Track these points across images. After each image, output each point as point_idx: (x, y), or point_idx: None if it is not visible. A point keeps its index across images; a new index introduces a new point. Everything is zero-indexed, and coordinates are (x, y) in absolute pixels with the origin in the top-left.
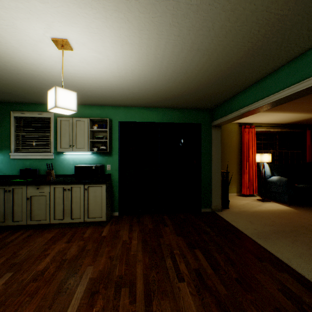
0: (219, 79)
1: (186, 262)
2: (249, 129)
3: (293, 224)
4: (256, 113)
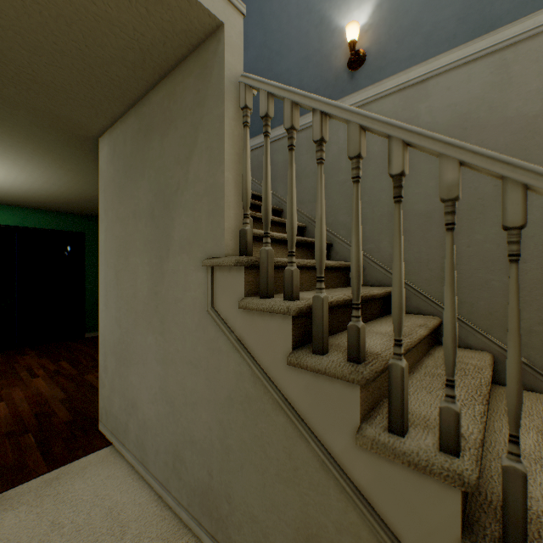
0: (90, 200)
1: (47, 369)
2: None
3: None
4: None
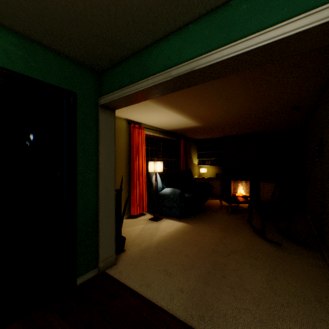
0: None
1: None
2: (139, 130)
3: (204, 250)
4: (193, 85)
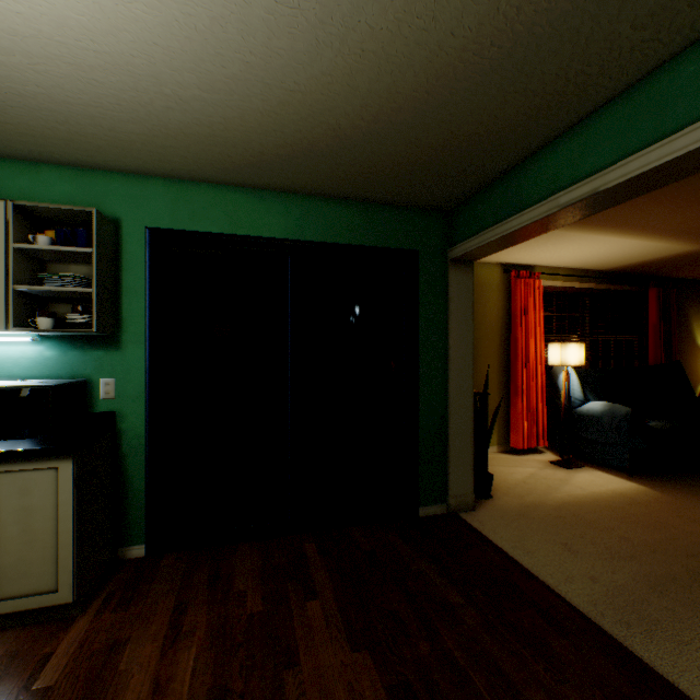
0: (515, 51)
1: None
2: (528, 280)
3: (679, 544)
4: (607, 207)
